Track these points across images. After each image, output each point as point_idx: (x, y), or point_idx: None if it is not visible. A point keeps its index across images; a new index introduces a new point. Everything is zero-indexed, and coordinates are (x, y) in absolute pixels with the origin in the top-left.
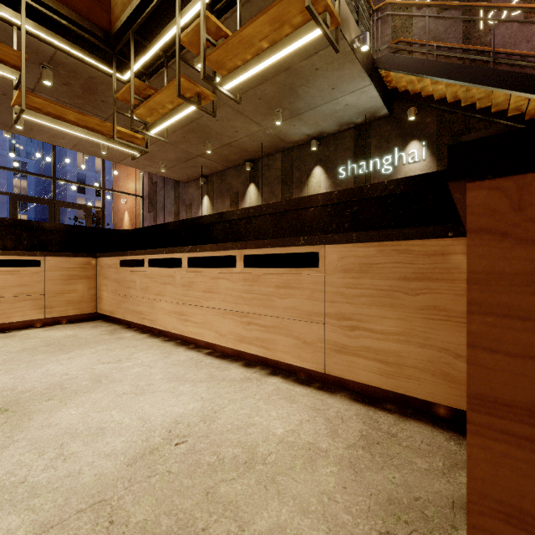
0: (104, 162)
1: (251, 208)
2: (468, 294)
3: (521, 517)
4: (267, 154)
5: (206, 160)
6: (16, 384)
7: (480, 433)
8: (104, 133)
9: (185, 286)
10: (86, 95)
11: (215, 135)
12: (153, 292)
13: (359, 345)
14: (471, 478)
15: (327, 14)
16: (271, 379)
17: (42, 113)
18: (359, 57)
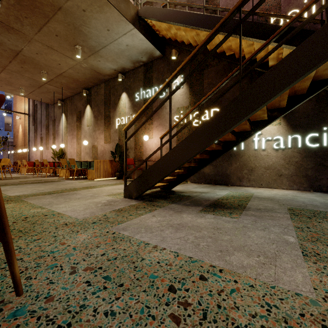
0: None
1: None
2: None
3: None
4: (95, 84)
5: (54, 87)
6: None
7: None
8: None
9: None
10: None
11: (45, 67)
12: None
13: None
14: None
15: None
16: None
17: None
18: (113, 2)
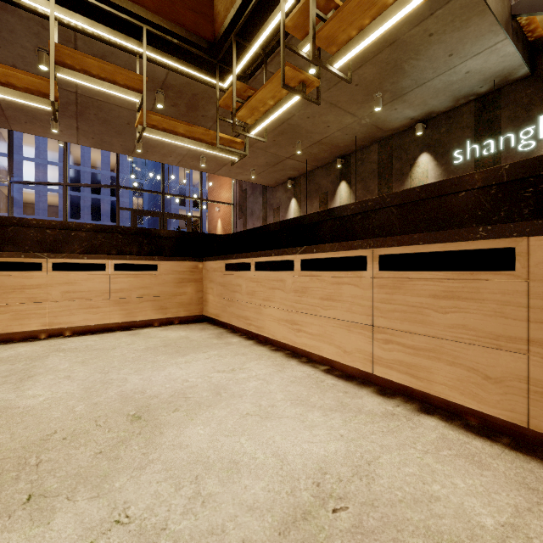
0: (201, 175)
1: (369, 200)
2: None
3: None
4: (360, 147)
5: (295, 161)
6: (145, 386)
7: None
8: (208, 142)
9: (298, 291)
10: (189, 113)
11: (305, 134)
12: (260, 297)
13: None
14: None
15: None
16: (426, 420)
17: (158, 130)
18: (492, 5)
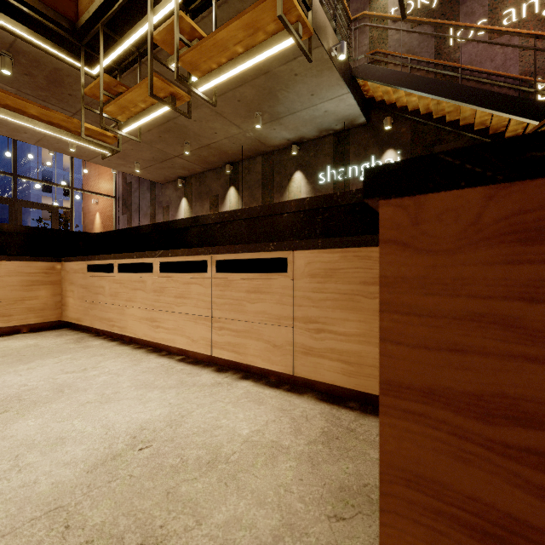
0: (72, 159)
1: (226, 213)
2: (380, 295)
3: (417, 481)
4: (247, 157)
5: (184, 161)
6: None
7: (389, 413)
8: (71, 129)
9: (157, 291)
10: (51, 87)
11: (193, 136)
12: (123, 298)
13: (324, 347)
14: (383, 452)
15: (299, 24)
16: (242, 383)
17: None
18: (337, 65)
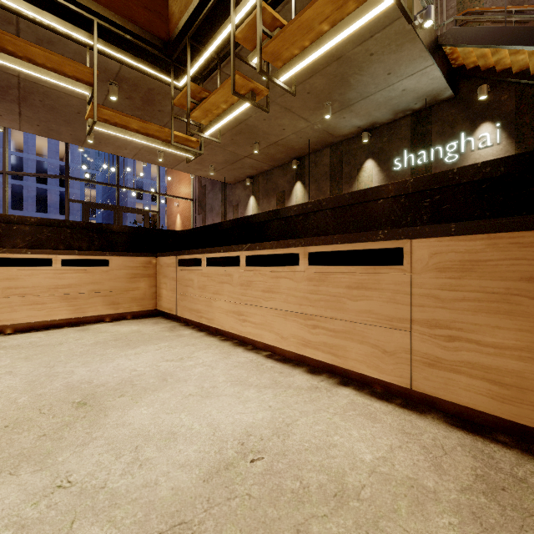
0: (159, 169)
1: (309, 203)
2: None
3: None
4: (314, 150)
5: (253, 160)
6: (92, 377)
7: None
8: (163, 139)
9: (244, 285)
10: (145, 107)
11: (262, 135)
12: (210, 290)
13: (459, 359)
14: None
15: None
16: (342, 390)
17: (110, 124)
18: (421, 34)
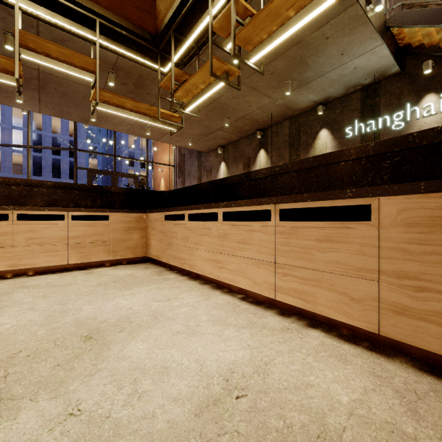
0: (147, 141)
1: (276, 167)
2: None
3: None
4: (275, 122)
5: (224, 132)
6: (96, 314)
7: None
8: (151, 115)
9: (221, 237)
10: (136, 90)
11: (231, 111)
12: (192, 241)
13: (428, 309)
14: None
15: None
16: (311, 332)
17: (109, 104)
18: (372, 18)
